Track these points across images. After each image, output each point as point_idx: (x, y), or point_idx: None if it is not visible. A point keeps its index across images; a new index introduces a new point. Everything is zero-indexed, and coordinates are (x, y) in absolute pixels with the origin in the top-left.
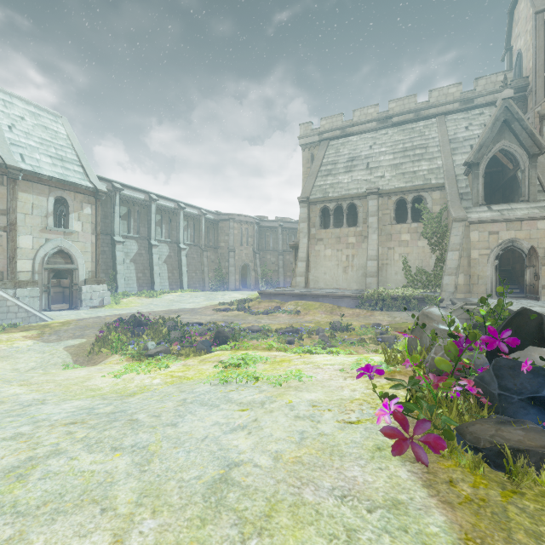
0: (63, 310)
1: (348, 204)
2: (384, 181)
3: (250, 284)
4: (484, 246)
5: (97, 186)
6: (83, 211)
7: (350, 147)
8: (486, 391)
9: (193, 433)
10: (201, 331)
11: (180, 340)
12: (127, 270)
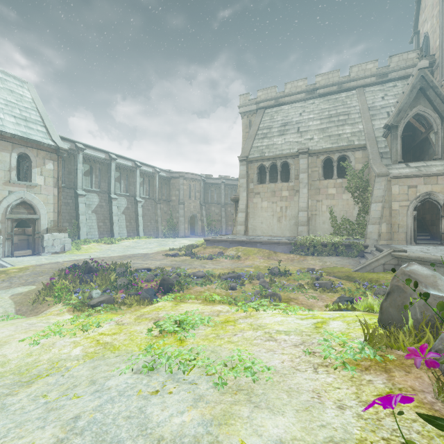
0: (26, 256)
1: (282, 163)
2: (313, 143)
3: (197, 232)
4: (404, 198)
5: (58, 144)
6: (45, 167)
7: (283, 114)
8: None
9: None
10: (148, 277)
11: (126, 287)
12: (89, 220)
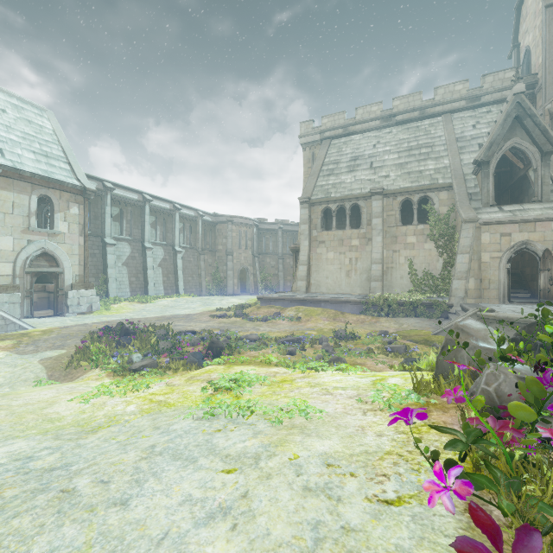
0: (47, 317)
1: (351, 205)
2: (389, 181)
3: (249, 289)
4: (496, 249)
5: (85, 185)
6: (69, 211)
7: (353, 146)
8: None
9: (148, 525)
10: (194, 341)
11: (169, 351)
12: (119, 274)
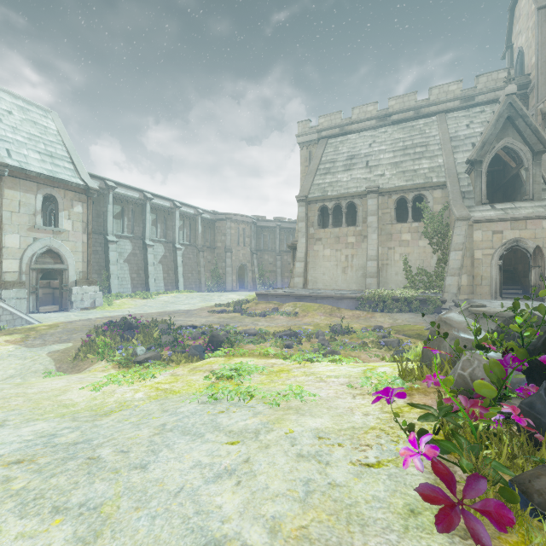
0: (52, 312)
1: (347, 203)
2: (384, 180)
3: (248, 285)
4: (488, 246)
5: (88, 184)
6: (73, 209)
7: (349, 145)
8: (540, 423)
9: (165, 482)
10: (195, 335)
11: (171, 344)
12: (120, 270)
